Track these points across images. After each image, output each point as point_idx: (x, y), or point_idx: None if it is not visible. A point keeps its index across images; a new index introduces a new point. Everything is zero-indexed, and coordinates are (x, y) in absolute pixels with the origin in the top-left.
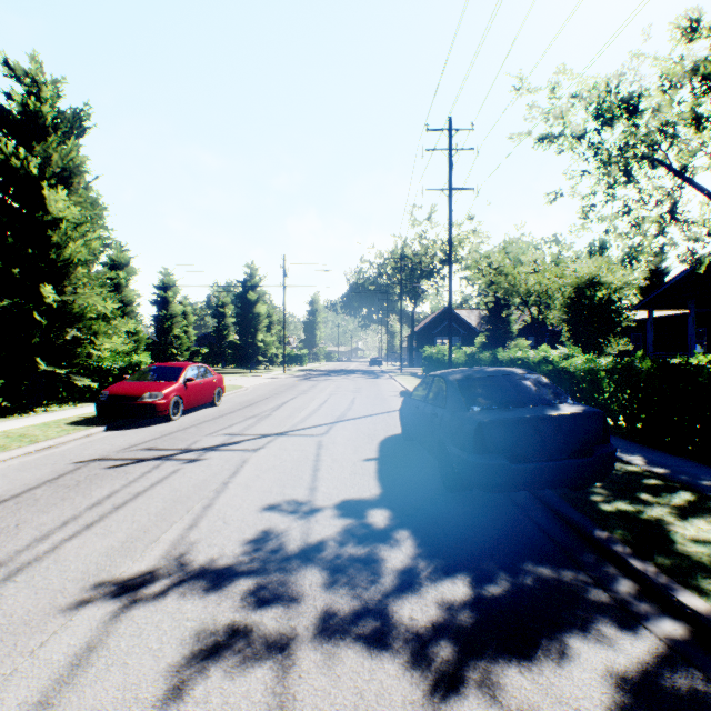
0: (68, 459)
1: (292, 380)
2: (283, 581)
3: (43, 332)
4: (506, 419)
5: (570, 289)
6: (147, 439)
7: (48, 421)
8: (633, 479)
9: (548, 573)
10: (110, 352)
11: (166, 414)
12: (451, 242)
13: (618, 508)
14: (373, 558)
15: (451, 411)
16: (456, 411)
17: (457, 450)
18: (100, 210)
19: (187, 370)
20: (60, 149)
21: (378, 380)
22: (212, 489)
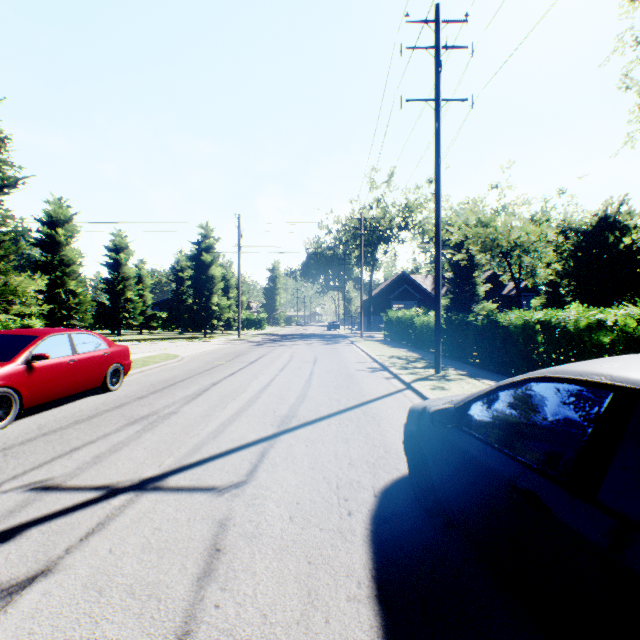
0: None
1: (243, 346)
2: None
3: None
4: None
5: (575, 238)
6: None
7: None
8: None
9: None
10: (12, 315)
11: None
12: (439, 169)
13: None
14: None
15: None
16: None
17: None
18: None
19: (41, 341)
20: None
21: (338, 346)
22: None
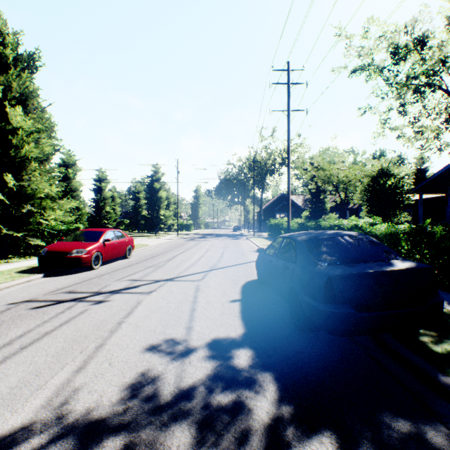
0: (4, 301)
1: (182, 240)
2: (151, 441)
3: (7, 207)
4: (352, 273)
5: (368, 179)
6: (71, 284)
7: (3, 270)
8: (446, 319)
9: (410, 428)
10: (59, 222)
11: (88, 265)
12: (289, 147)
13: (447, 349)
14: (240, 407)
15: (301, 265)
16: (305, 266)
17: (308, 298)
18: (48, 124)
19: (105, 233)
20: (17, 79)
21: (239, 240)
22: (108, 328)
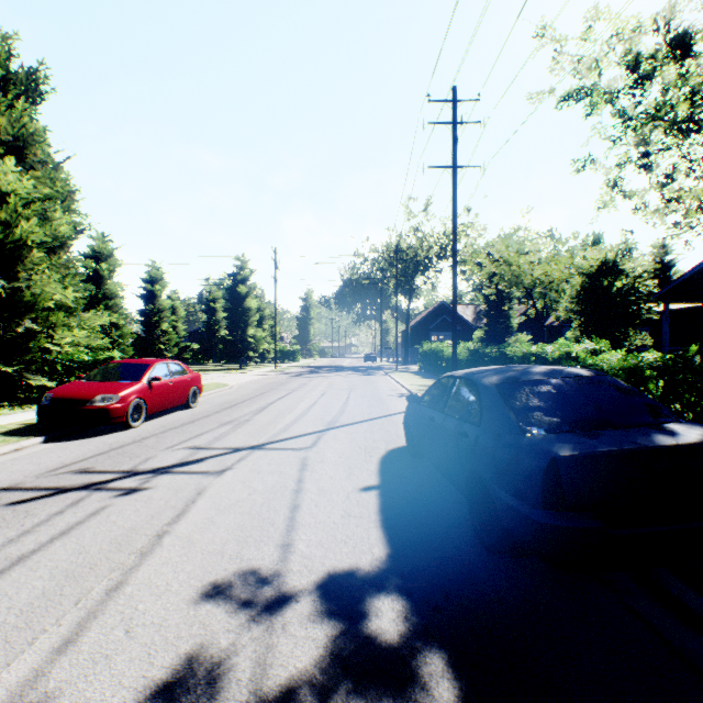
0: None
1: (282, 377)
2: None
3: None
4: (597, 453)
5: (582, 279)
6: (87, 455)
7: None
8: None
9: None
10: (82, 347)
11: (122, 421)
12: (455, 225)
13: None
14: None
15: (492, 432)
16: (501, 433)
17: (508, 497)
18: (62, 187)
19: (153, 368)
20: (8, 112)
21: (373, 377)
22: (136, 548)
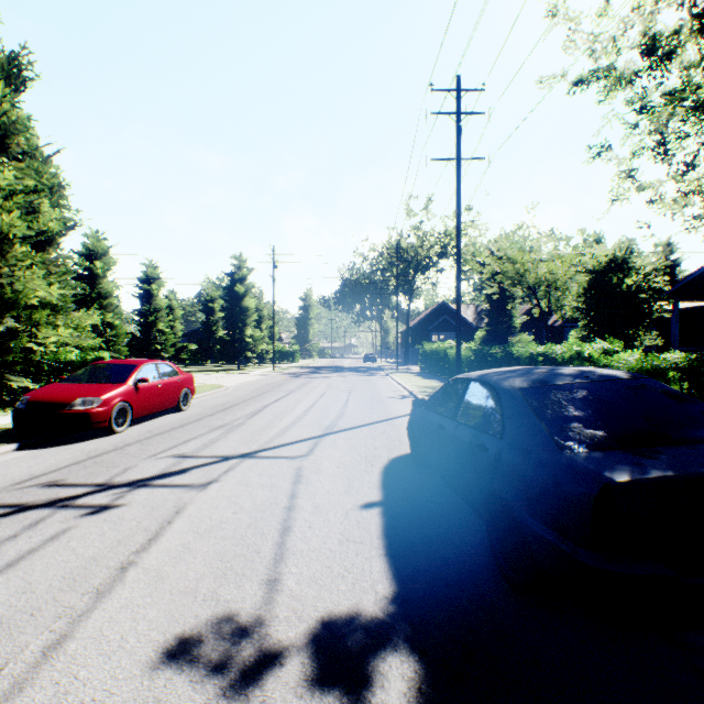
0: None
1: (280, 378)
2: None
3: None
4: (663, 478)
5: (590, 276)
6: (61, 464)
7: None
8: None
9: None
10: (73, 348)
11: (105, 426)
12: (459, 220)
13: None
14: None
15: (519, 447)
16: (531, 448)
17: (544, 529)
18: (47, 179)
19: (140, 368)
20: None
21: (373, 378)
22: (92, 585)
